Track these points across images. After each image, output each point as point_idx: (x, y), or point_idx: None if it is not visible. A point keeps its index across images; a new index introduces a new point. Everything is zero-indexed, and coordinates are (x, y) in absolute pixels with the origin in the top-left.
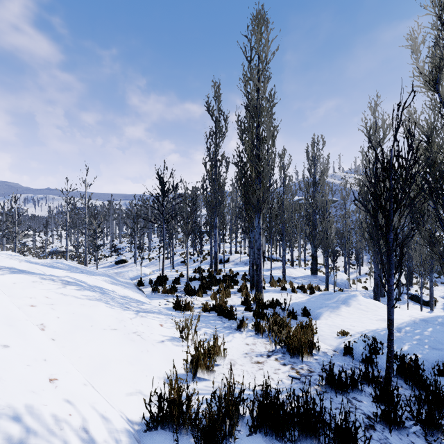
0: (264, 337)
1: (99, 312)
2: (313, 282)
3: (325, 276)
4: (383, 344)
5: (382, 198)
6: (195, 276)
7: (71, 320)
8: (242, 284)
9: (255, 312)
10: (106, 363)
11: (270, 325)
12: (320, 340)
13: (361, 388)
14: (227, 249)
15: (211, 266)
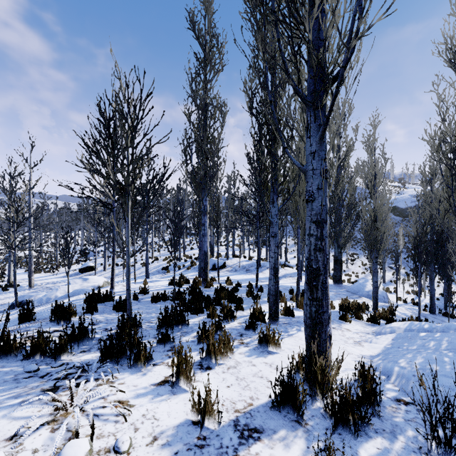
0: None
1: None
2: (342, 295)
3: (353, 285)
4: None
5: None
6: (170, 291)
7: None
8: (253, 309)
9: None
10: None
11: None
12: None
13: None
14: (222, 253)
15: (199, 274)
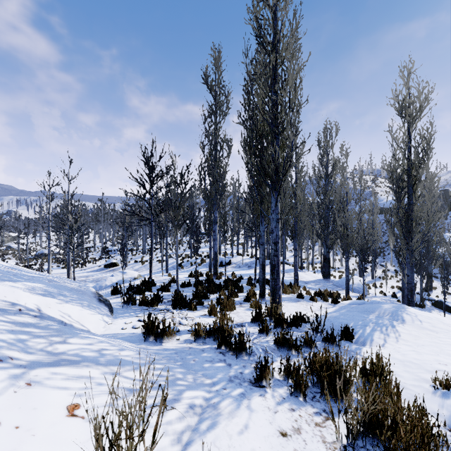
0: (308, 400)
1: None
2: (327, 287)
3: (338, 280)
4: None
5: (419, 185)
6: (191, 281)
7: None
8: (249, 290)
9: (279, 339)
10: None
11: (314, 372)
12: (407, 398)
13: None
14: (228, 251)
15: (210, 269)
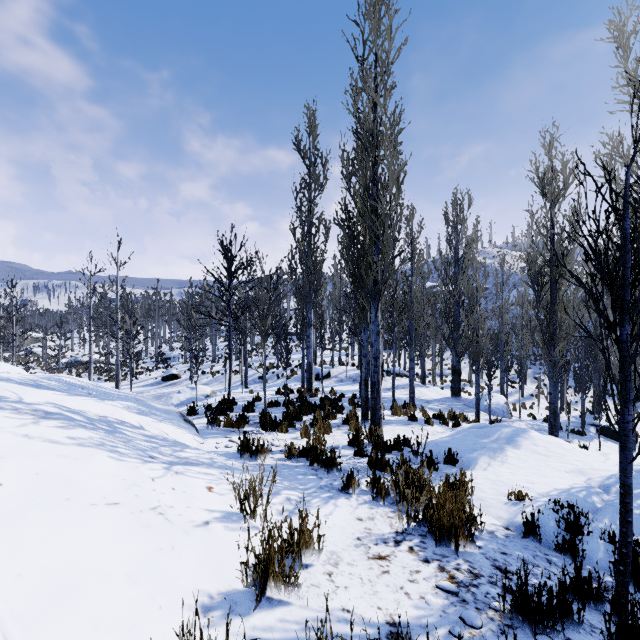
0: (388, 504)
1: (92, 470)
2: (455, 408)
3: (472, 399)
4: (586, 515)
5: (562, 281)
6: (279, 399)
7: (28, 488)
8: (349, 411)
9: (371, 459)
10: (76, 585)
11: (396, 483)
12: (481, 507)
13: (579, 618)
14: (327, 359)
15: (303, 384)
